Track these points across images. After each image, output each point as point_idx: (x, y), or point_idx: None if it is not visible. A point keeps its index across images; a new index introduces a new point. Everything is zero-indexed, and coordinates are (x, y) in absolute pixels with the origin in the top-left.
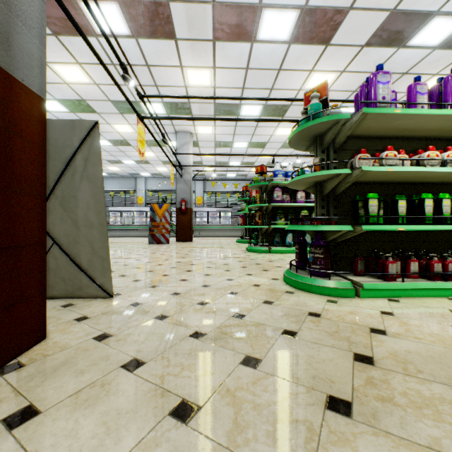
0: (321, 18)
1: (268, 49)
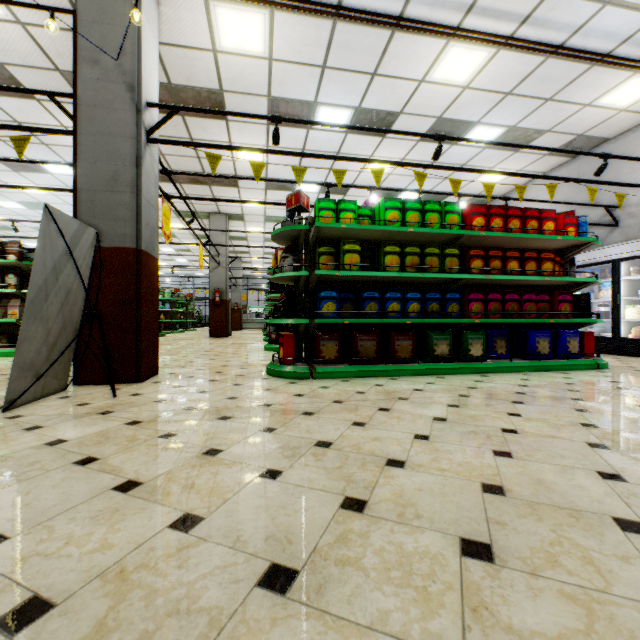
0: None
1: None
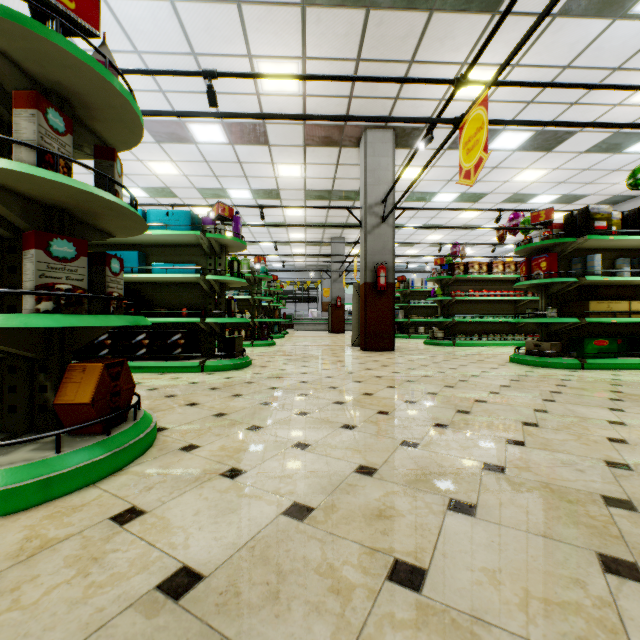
0: (157, 190)
1: (142, 199)
